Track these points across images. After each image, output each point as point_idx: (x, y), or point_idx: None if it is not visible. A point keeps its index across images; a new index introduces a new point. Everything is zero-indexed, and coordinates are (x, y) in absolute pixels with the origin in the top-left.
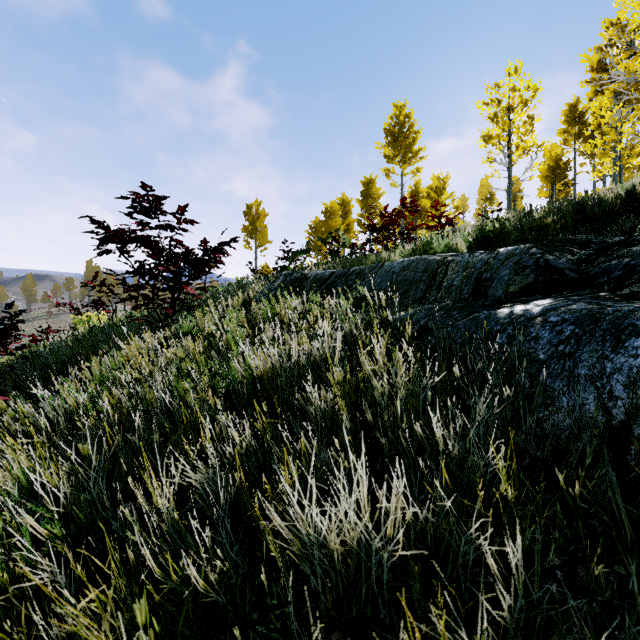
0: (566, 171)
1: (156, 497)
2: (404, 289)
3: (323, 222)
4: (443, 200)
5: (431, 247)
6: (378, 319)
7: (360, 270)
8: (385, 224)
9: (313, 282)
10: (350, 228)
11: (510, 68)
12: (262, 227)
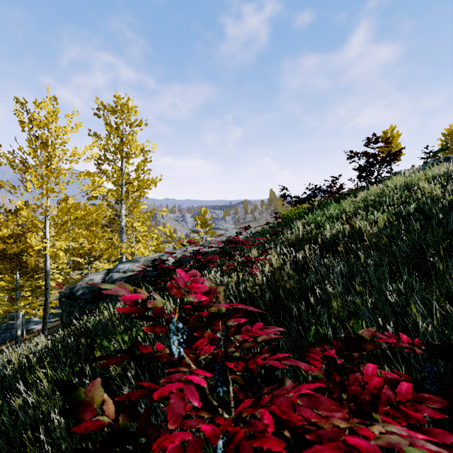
0: None
1: (420, 185)
2: None
3: None
4: None
5: None
6: None
7: None
8: None
9: None
10: None
11: None
12: (396, 145)
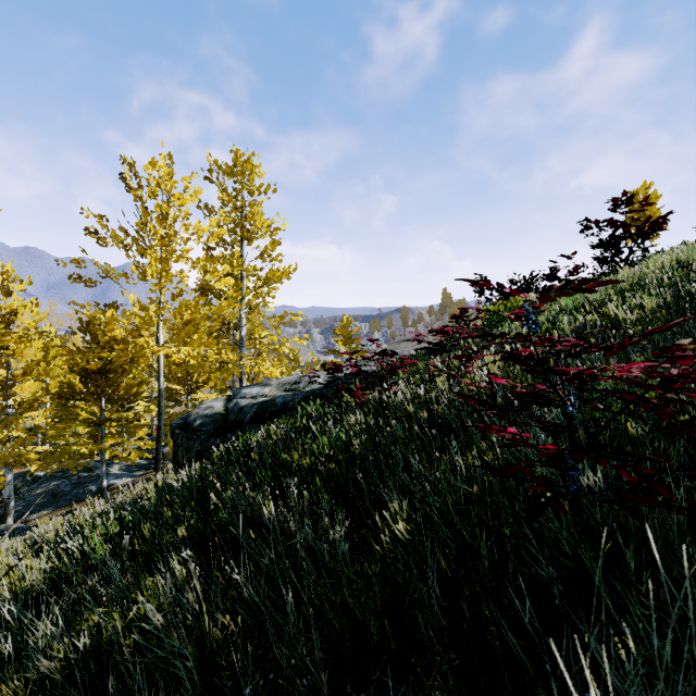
0: None
1: None
2: None
3: None
4: None
5: None
6: None
7: None
8: None
9: None
10: None
11: None
12: (652, 212)
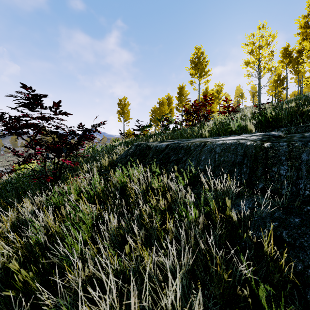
0: (284, 81)
1: None
2: (228, 169)
3: (158, 108)
4: (220, 97)
5: (229, 127)
6: (218, 212)
7: (187, 146)
8: (194, 110)
9: (154, 151)
10: (172, 111)
11: (260, 25)
12: (127, 111)
